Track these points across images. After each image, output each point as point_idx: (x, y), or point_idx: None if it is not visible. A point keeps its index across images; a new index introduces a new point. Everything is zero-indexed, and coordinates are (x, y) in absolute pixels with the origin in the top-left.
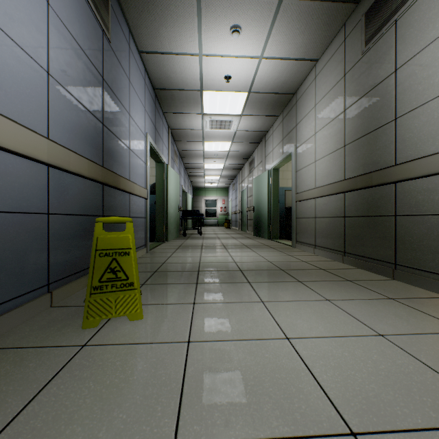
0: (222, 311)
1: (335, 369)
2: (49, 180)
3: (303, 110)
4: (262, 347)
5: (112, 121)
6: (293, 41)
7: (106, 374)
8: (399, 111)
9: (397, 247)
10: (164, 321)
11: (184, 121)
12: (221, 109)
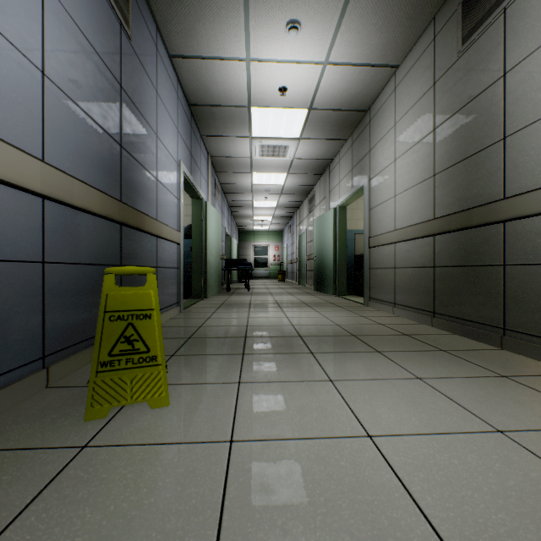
0: (277, 395)
1: (442, 486)
2: (44, 217)
3: (379, 131)
4: (334, 450)
5: (134, 143)
6: (368, 41)
7: (111, 494)
8: (509, 127)
9: (507, 307)
10: (199, 409)
11: (228, 146)
12: (274, 131)
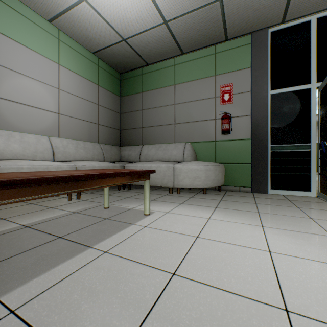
0: None
1: None
2: None
3: None
4: None
5: None
6: None
7: None
8: None
9: None
10: None
11: None
12: None
